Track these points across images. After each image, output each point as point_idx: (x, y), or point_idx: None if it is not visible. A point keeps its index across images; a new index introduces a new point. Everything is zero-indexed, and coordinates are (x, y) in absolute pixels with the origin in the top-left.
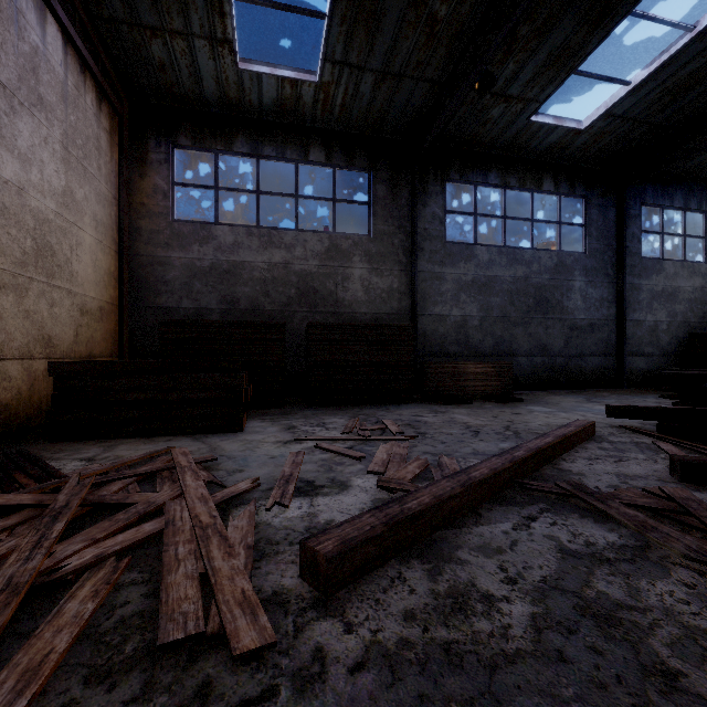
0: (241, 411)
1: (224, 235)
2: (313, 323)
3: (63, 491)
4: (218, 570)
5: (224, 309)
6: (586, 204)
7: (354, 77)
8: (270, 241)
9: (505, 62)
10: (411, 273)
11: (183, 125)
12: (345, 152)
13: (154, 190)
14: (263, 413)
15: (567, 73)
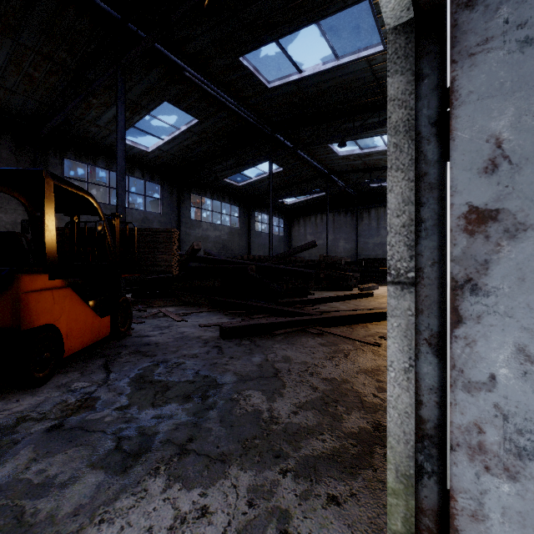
0: None
1: None
2: None
3: None
4: None
5: None
6: (161, 188)
7: None
8: None
9: (89, 110)
10: None
11: None
12: None
13: None
14: None
15: (128, 126)
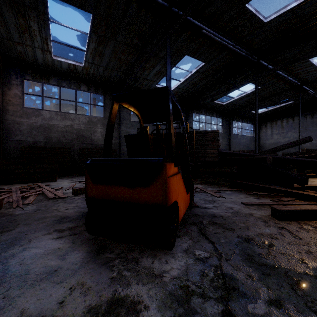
0: (55, 175)
1: (46, 114)
2: (81, 148)
3: (13, 189)
4: (56, 193)
5: (46, 141)
6: None
7: (96, 67)
8: (65, 117)
9: (144, 71)
10: (119, 131)
11: (28, 71)
12: (94, 88)
13: (14, 95)
14: (63, 177)
15: (163, 76)
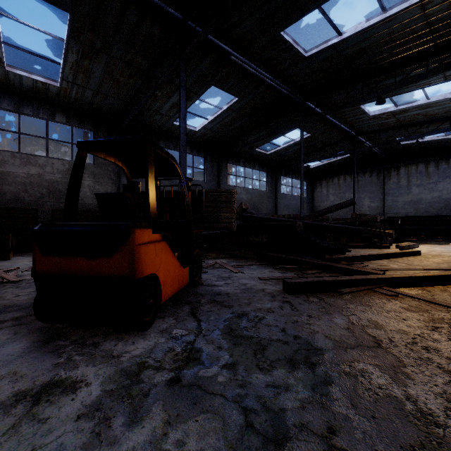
0: (9, 250)
1: None
2: (55, 209)
3: None
4: (5, 276)
5: None
6: (205, 160)
7: (81, 89)
8: (28, 161)
9: (155, 102)
10: (118, 185)
11: None
12: (79, 120)
13: None
14: (23, 254)
15: None
